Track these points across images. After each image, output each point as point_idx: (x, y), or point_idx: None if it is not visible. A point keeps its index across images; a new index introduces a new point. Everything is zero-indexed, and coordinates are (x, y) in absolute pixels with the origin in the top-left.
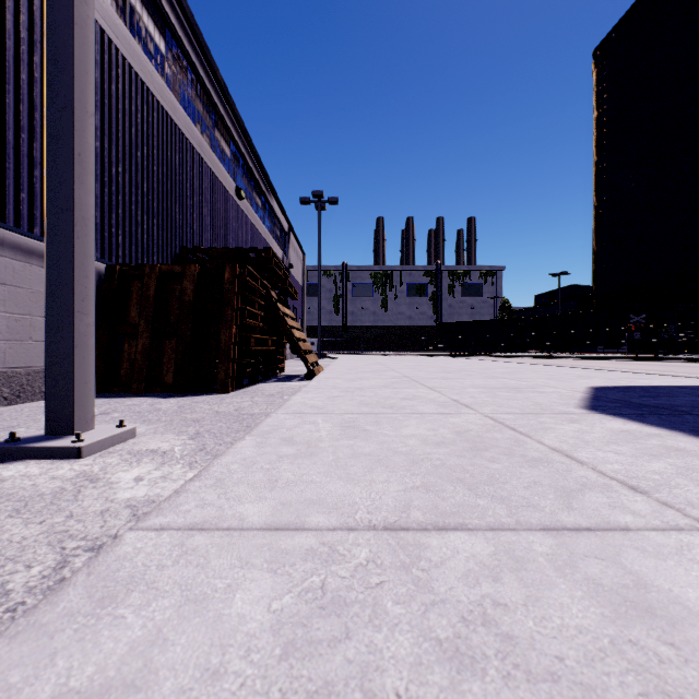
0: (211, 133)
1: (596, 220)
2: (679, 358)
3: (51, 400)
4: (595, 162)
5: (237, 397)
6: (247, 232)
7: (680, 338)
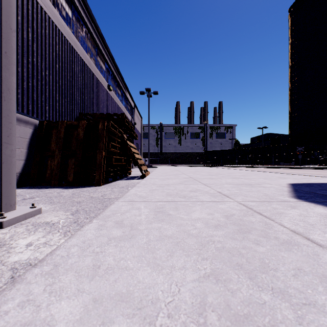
0: (95, 58)
1: (291, 96)
2: (321, 168)
3: None
4: (290, 66)
5: (104, 188)
6: (113, 106)
7: (321, 158)
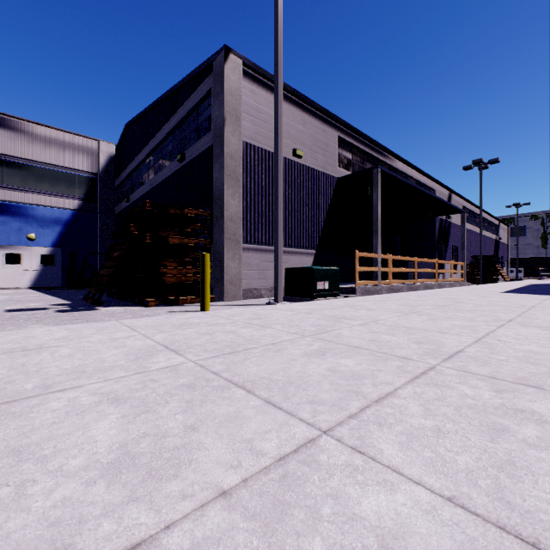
0: (474, 221)
1: None
2: None
3: (479, 281)
4: None
5: None
6: (482, 240)
7: None
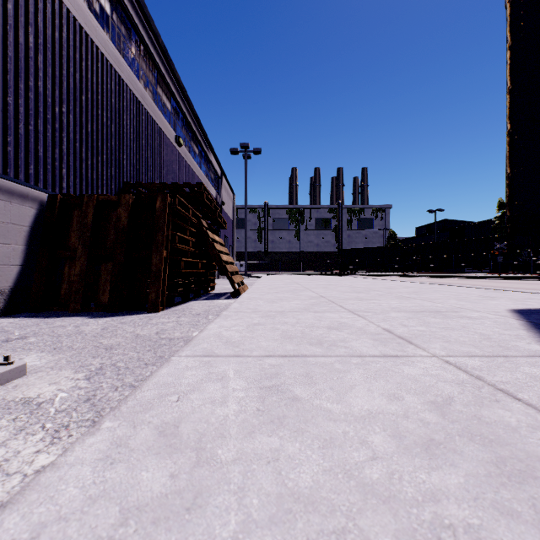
0: (153, 89)
1: (511, 145)
2: (537, 277)
3: None
4: (510, 89)
5: (165, 316)
6: (185, 173)
7: (535, 261)
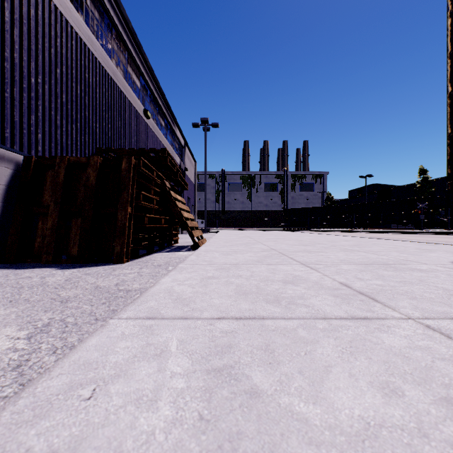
0: (124, 68)
1: None
2: None
3: None
4: (452, 54)
5: (128, 267)
6: (153, 142)
7: (451, 218)
